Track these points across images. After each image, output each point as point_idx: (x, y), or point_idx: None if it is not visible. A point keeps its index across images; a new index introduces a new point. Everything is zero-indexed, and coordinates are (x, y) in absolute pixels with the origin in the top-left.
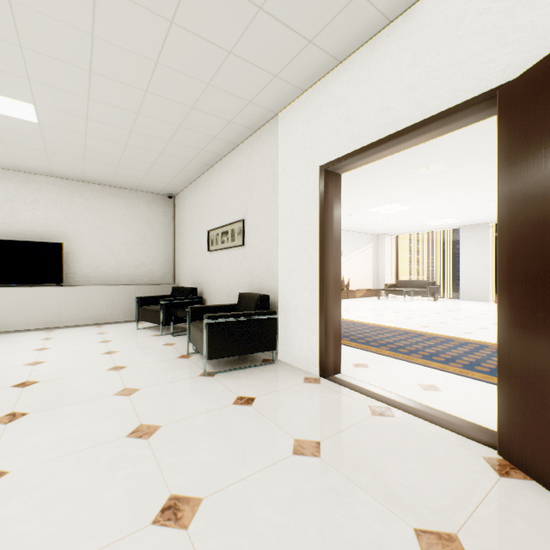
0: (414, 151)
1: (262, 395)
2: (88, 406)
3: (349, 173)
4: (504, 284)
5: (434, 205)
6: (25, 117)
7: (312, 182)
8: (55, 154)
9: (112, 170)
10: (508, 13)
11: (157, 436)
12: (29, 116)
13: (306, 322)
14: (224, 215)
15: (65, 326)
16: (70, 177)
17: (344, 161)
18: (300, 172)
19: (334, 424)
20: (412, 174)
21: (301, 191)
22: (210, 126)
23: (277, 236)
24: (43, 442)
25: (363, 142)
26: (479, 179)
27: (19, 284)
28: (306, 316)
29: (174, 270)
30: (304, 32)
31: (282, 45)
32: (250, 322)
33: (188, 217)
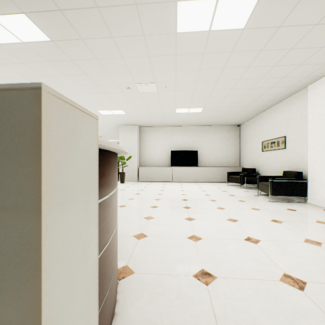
0: None
1: (299, 210)
2: (232, 202)
3: None
4: None
5: None
6: (198, 111)
7: None
8: (199, 119)
9: (216, 120)
10: None
11: (260, 210)
12: (199, 111)
13: None
14: (272, 134)
15: (199, 181)
16: (200, 125)
17: None
18: (321, 114)
19: None
20: None
21: (322, 123)
22: (268, 98)
23: (306, 144)
24: (227, 205)
25: None
26: None
27: (184, 166)
28: None
29: (239, 160)
30: (322, 62)
31: (310, 69)
32: (291, 183)
33: (248, 135)
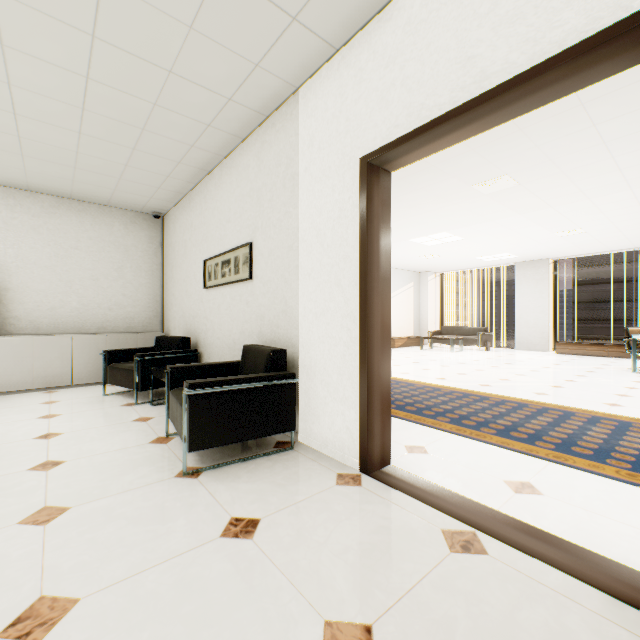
0: (478, 158)
1: (271, 514)
2: None
3: (392, 188)
4: None
5: (490, 235)
6: None
7: (348, 183)
8: None
9: (67, 174)
10: None
11: (61, 632)
12: None
13: (339, 390)
14: (225, 238)
15: None
16: (9, 183)
17: (397, 148)
18: (330, 170)
19: (392, 576)
20: (470, 191)
21: (332, 197)
22: (201, 106)
23: (297, 265)
24: None
25: (428, 115)
26: (549, 201)
27: None
28: (339, 381)
29: (163, 313)
30: None
31: None
32: (256, 391)
33: (180, 243)
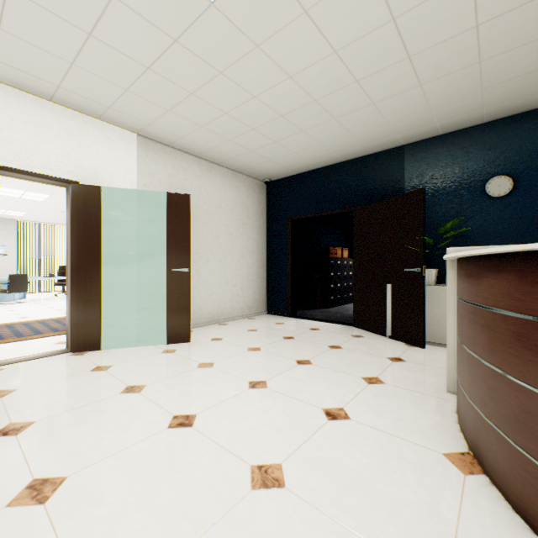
0: None
1: None
2: None
3: None
4: (76, 273)
5: None
6: None
7: None
8: None
9: None
10: (73, 148)
11: None
12: None
13: None
14: None
15: None
16: None
17: None
18: None
19: None
20: None
21: None
22: None
23: None
24: None
25: None
26: None
27: None
28: None
29: None
30: None
31: None
32: None
33: None
